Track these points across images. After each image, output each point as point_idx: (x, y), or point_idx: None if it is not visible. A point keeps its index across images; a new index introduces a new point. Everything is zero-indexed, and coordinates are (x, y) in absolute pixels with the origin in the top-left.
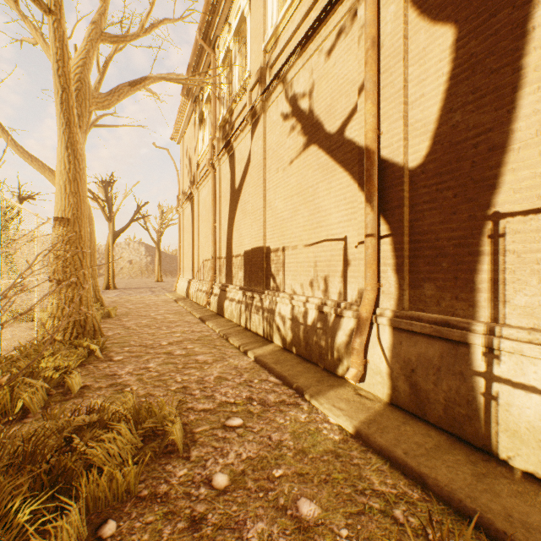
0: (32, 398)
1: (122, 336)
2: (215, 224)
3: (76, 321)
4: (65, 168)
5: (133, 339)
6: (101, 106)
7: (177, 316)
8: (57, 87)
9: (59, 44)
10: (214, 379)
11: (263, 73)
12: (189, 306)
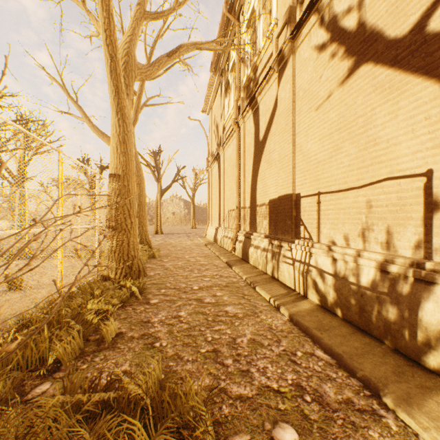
0: (66, 348)
1: (161, 276)
2: (239, 177)
3: (125, 262)
4: (116, 131)
5: (169, 281)
6: (144, 76)
7: (207, 259)
8: (106, 57)
9: (106, 13)
10: (247, 343)
11: (292, 13)
12: (217, 250)
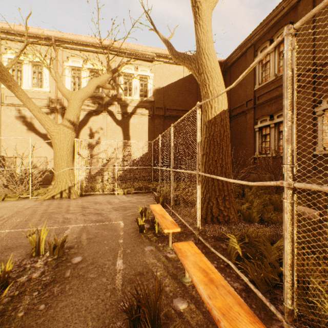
0: None
1: None
2: None
3: None
4: None
5: None
6: None
7: None
8: None
9: None
10: None
11: (1, 95)
12: None
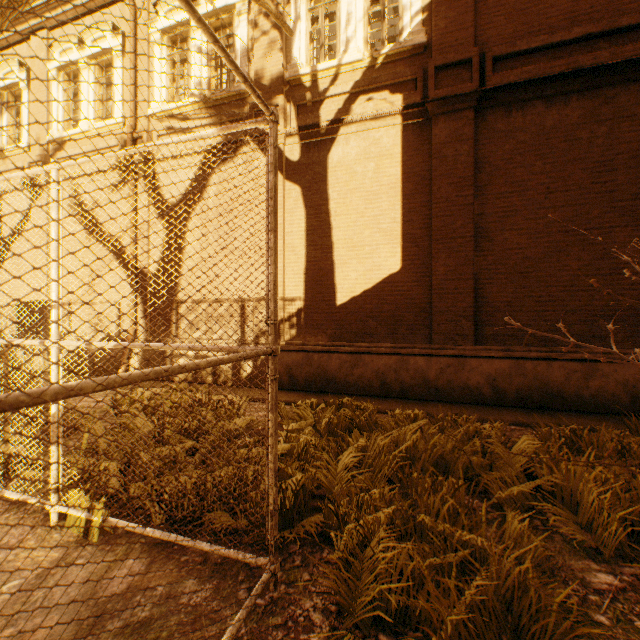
0: None
1: None
2: None
3: None
4: None
5: None
6: None
7: None
8: None
9: None
10: None
11: (48, 160)
12: None
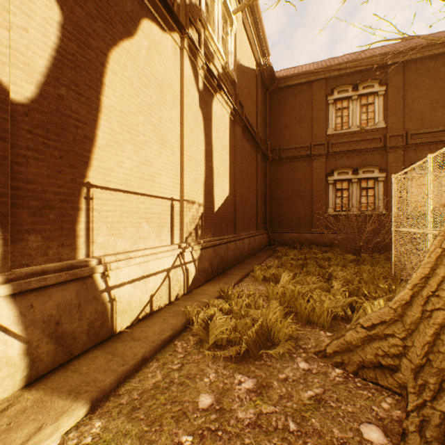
0: None
1: None
2: None
3: None
4: None
5: None
6: None
7: None
8: None
9: None
10: None
11: None
12: None
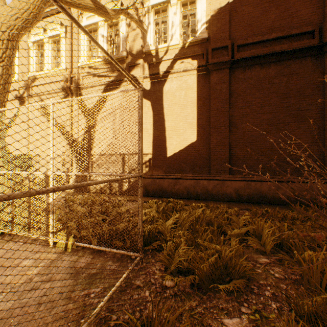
0: None
1: None
2: None
3: None
4: None
5: None
6: None
7: None
8: None
9: None
10: None
11: (28, 86)
12: None
